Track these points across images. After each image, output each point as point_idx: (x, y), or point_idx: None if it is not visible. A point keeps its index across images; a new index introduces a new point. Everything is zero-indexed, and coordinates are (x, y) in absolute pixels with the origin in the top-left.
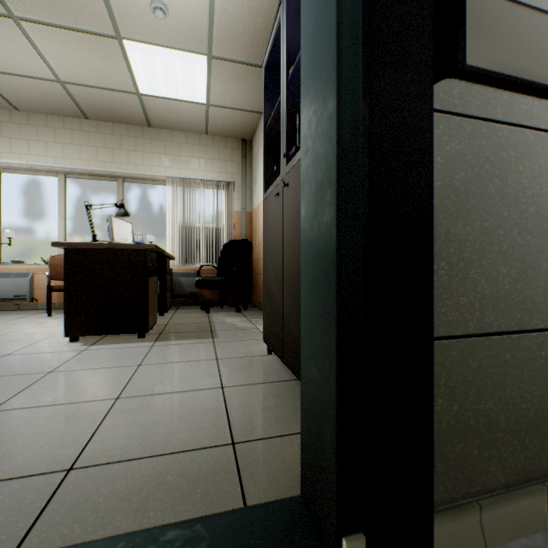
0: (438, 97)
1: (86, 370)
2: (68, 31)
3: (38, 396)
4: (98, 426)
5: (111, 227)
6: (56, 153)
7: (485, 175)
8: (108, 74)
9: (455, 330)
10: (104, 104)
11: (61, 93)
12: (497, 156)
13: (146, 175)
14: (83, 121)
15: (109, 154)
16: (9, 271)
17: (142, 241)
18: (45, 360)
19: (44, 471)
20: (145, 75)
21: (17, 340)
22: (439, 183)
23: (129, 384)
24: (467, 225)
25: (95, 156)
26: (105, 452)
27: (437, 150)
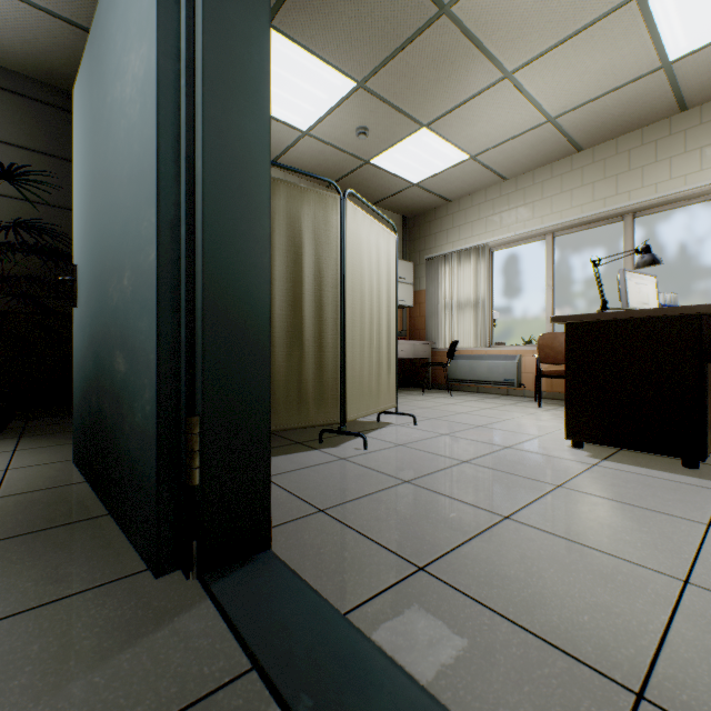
0: None
1: (606, 499)
2: (563, 44)
3: (553, 519)
4: (665, 627)
5: (623, 287)
6: (542, 212)
7: None
8: (613, 68)
9: None
10: (605, 116)
11: (549, 135)
12: None
13: (675, 195)
14: (574, 157)
15: (609, 186)
16: (499, 353)
17: (671, 302)
18: (548, 466)
19: (593, 664)
20: (680, 24)
21: (512, 431)
22: None
23: (700, 561)
24: None
25: (589, 196)
26: (703, 705)
27: None
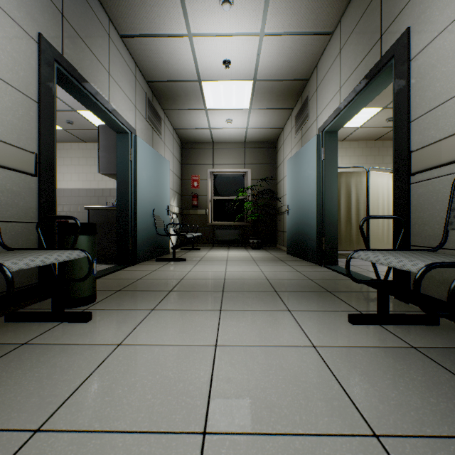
0: (415, 179)
1: None
2: None
3: None
4: None
5: None
6: None
7: (430, 197)
8: None
9: (420, 244)
10: None
11: None
12: (434, 189)
13: None
14: None
15: None
16: None
17: None
18: None
19: None
20: None
21: None
22: (415, 203)
23: None
24: (424, 213)
25: None
26: None
27: (415, 193)
